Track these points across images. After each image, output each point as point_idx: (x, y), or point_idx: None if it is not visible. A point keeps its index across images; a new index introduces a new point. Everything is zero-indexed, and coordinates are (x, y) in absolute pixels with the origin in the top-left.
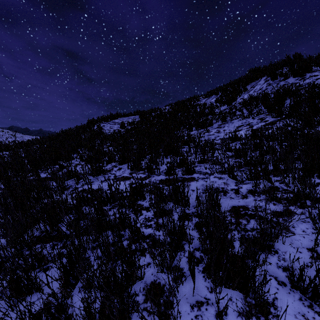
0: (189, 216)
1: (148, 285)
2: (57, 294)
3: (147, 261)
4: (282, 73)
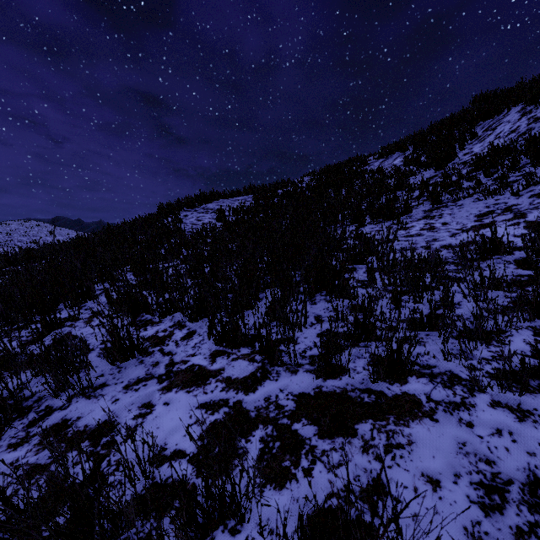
0: None
1: None
2: None
3: None
4: None
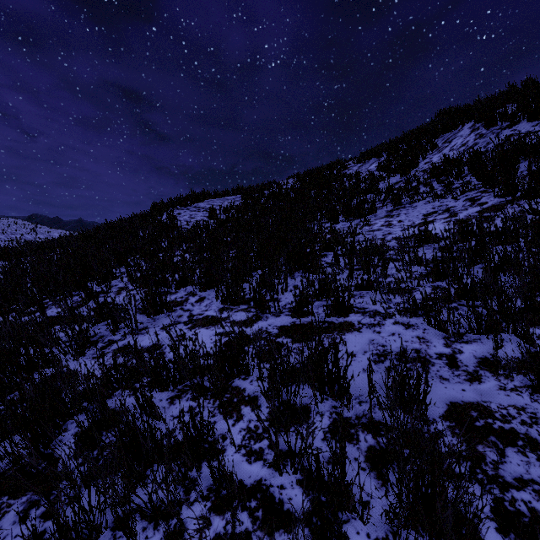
0: (351, 428)
1: None
2: None
3: None
4: (506, 115)
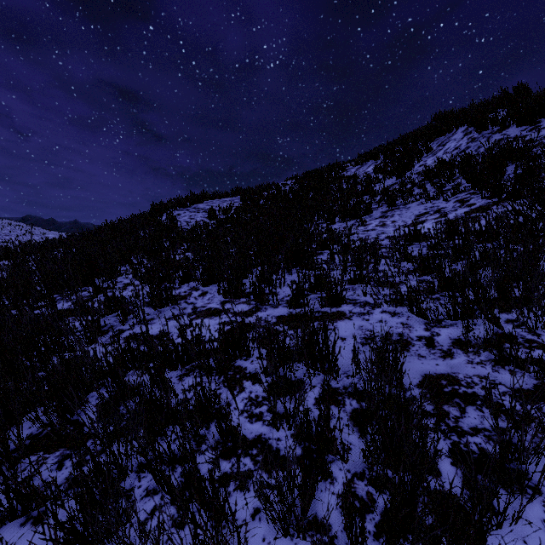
0: (338, 396)
1: None
2: None
3: (252, 505)
4: (497, 120)
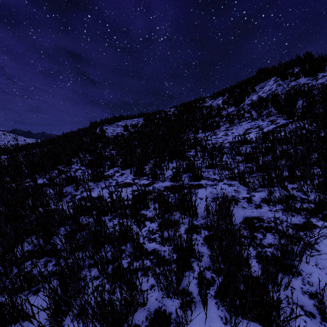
0: (198, 229)
1: (152, 313)
2: (47, 323)
3: (150, 283)
4: (293, 73)
